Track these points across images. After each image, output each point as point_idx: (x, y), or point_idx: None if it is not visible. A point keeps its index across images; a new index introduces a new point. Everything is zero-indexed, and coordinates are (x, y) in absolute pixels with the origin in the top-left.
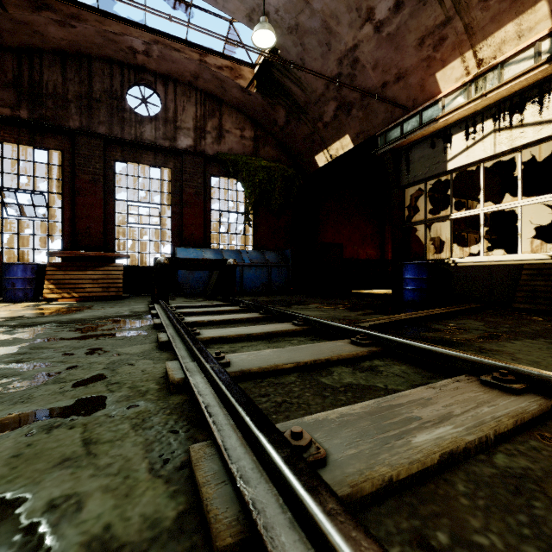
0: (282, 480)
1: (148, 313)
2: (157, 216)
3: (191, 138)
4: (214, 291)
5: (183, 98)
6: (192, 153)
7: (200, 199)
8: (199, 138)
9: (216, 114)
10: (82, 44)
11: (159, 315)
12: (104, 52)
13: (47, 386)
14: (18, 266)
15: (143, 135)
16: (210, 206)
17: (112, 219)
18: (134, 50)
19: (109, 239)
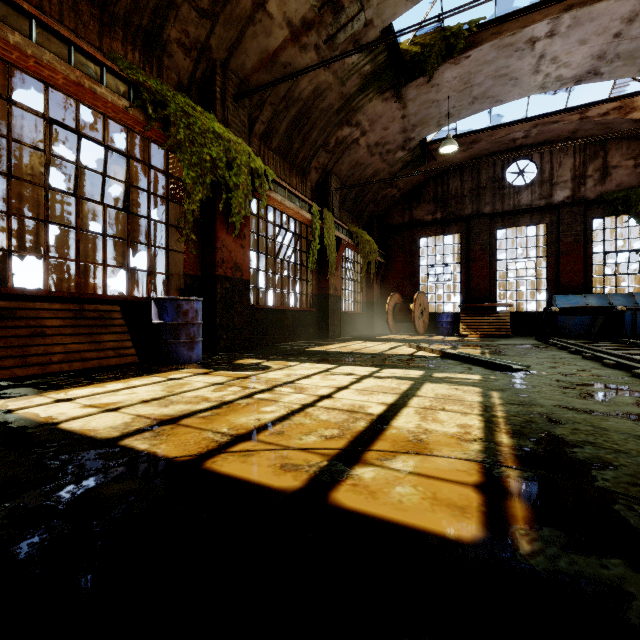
0: (627, 358)
1: (545, 344)
2: (532, 268)
3: (567, 189)
4: (598, 333)
5: (559, 155)
6: (570, 203)
7: (579, 246)
8: (577, 186)
9: (598, 155)
10: (475, 154)
11: (559, 343)
12: (490, 151)
13: (538, 355)
14: (444, 314)
15: (520, 202)
16: (591, 250)
17: (494, 276)
18: (515, 139)
19: (492, 292)
